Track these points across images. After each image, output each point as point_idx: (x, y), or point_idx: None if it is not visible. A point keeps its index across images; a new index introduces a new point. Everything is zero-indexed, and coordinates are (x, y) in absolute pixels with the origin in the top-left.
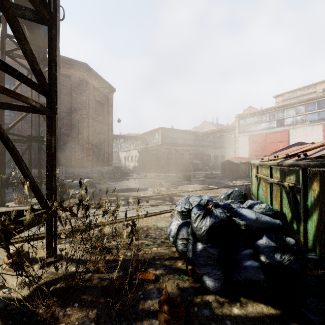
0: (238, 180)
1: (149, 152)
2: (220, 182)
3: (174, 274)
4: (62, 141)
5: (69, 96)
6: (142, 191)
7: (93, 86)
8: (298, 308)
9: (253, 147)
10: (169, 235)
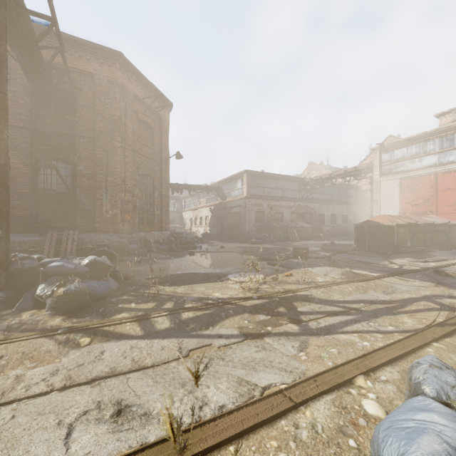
0: (395, 256)
1: (227, 210)
2: (366, 261)
3: None
4: (79, 187)
5: (91, 109)
6: (218, 281)
7: (134, 95)
8: None
9: (409, 199)
10: None
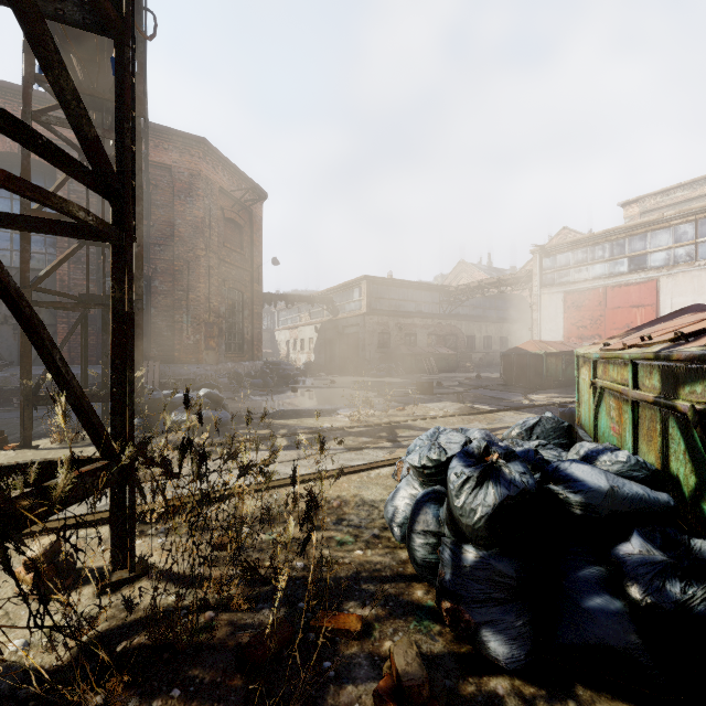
0: (540, 392)
1: (340, 331)
2: (500, 397)
3: (408, 618)
4: (154, 307)
5: (168, 209)
6: (327, 416)
7: (220, 188)
8: None
9: (574, 319)
10: (391, 521)
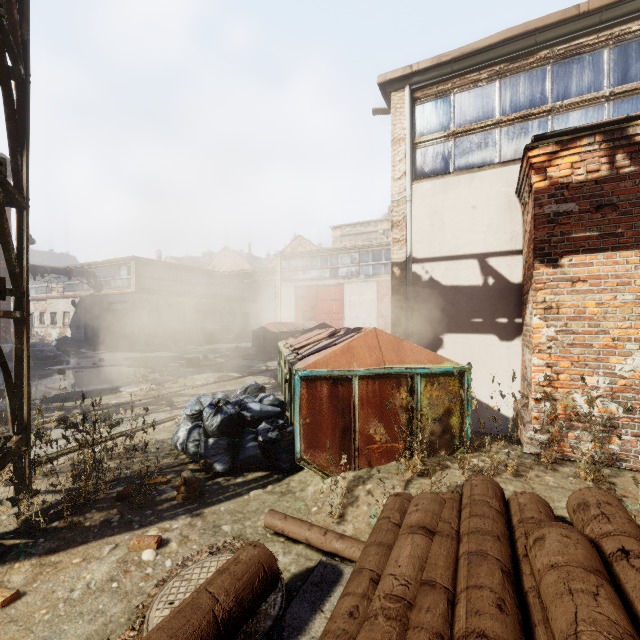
0: (276, 359)
1: (105, 307)
2: (249, 365)
3: None
4: None
5: None
6: (111, 394)
7: None
8: (278, 464)
9: (301, 305)
10: (177, 443)
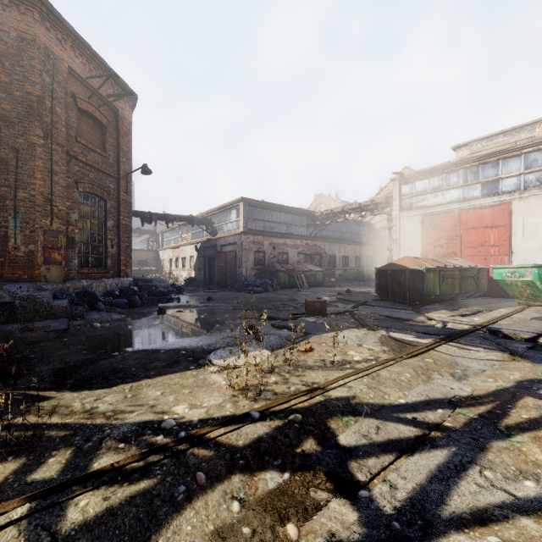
0: (427, 308)
1: (218, 249)
2: (397, 317)
3: None
4: None
5: None
6: (191, 367)
7: (70, 69)
8: None
9: (431, 238)
10: None
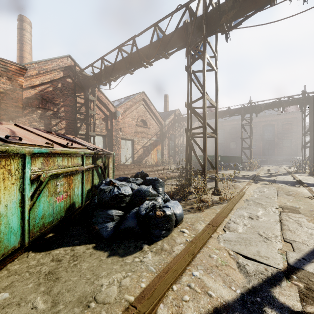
0: None
1: None
2: None
3: None
4: None
5: None
6: None
7: None
8: None
9: None
10: None
